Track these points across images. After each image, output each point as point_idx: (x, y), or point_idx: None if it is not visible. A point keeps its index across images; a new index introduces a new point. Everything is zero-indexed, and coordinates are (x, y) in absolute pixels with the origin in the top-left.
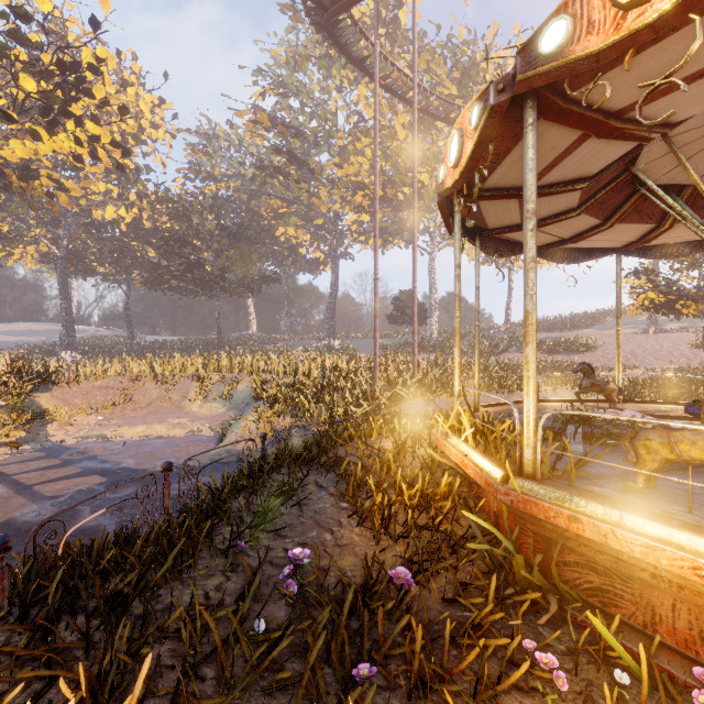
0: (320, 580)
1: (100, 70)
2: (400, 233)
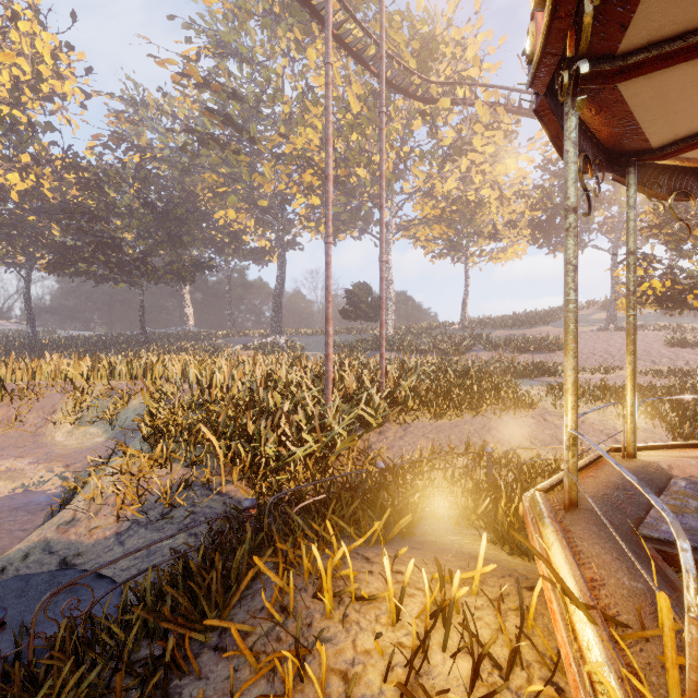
0: None
1: None
2: (354, 222)
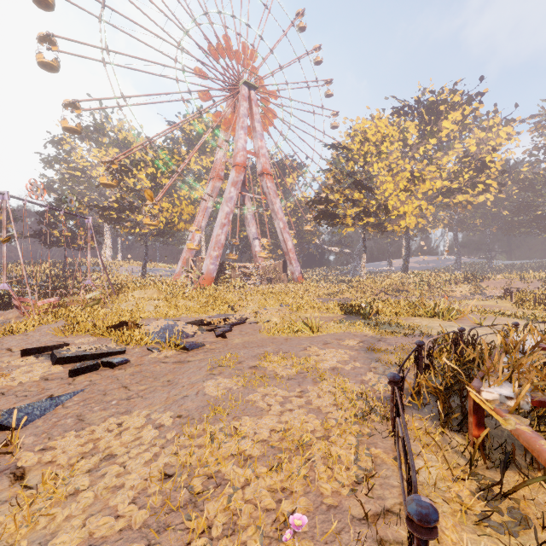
0: None
1: (493, 161)
2: None
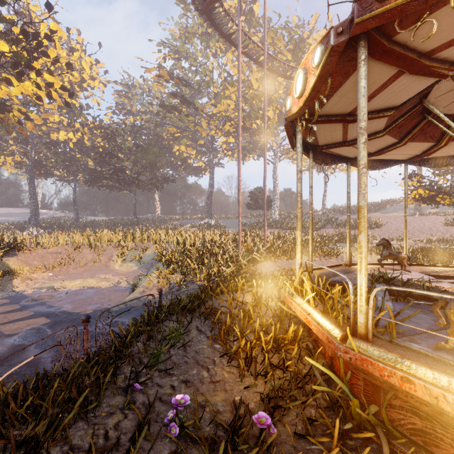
0: (198, 419)
1: (53, 39)
2: (254, 150)
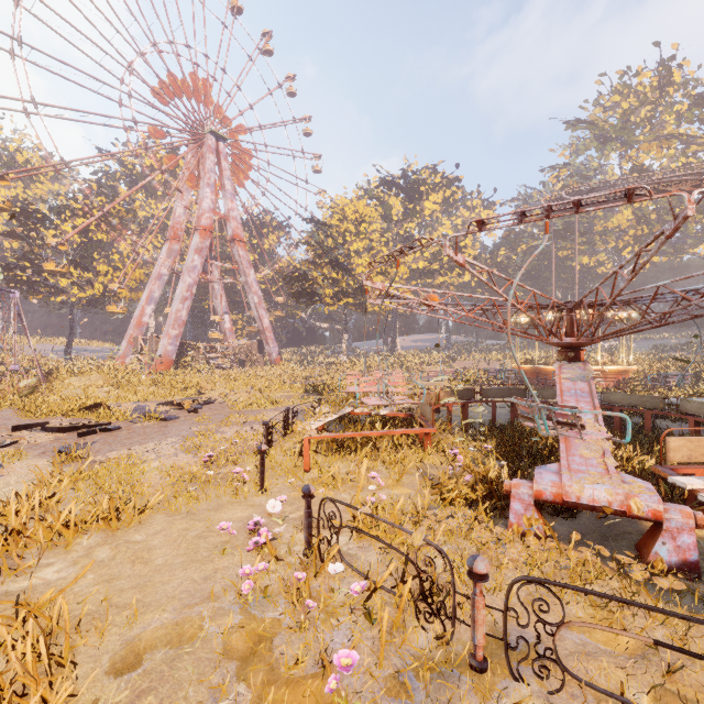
0: None
1: (466, 247)
2: (695, 244)
